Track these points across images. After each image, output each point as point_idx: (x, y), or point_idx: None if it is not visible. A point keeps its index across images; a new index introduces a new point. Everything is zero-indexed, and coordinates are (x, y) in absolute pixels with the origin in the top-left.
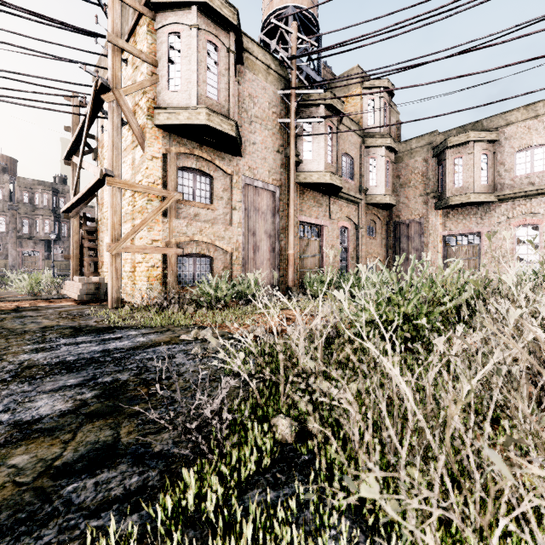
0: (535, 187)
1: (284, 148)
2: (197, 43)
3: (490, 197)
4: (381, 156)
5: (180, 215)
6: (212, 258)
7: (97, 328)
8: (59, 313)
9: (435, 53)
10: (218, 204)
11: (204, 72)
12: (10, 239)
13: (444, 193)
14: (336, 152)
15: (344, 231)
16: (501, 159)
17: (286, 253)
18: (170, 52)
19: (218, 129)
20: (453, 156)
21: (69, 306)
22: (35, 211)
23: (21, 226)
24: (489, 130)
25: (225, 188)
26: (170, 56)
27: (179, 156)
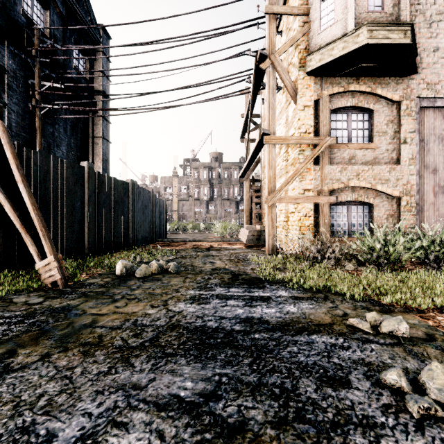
0: None
1: None
2: None
3: None
4: None
5: (333, 161)
6: (371, 205)
7: (250, 277)
8: (230, 255)
9: None
10: (379, 141)
11: None
12: (219, 202)
13: None
14: None
15: None
16: None
17: None
18: None
19: (384, 43)
20: None
21: (239, 248)
22: (230, 183)
23: (223, 193)
24: None
25: (389, 120)
26: None
27: (331, 98)
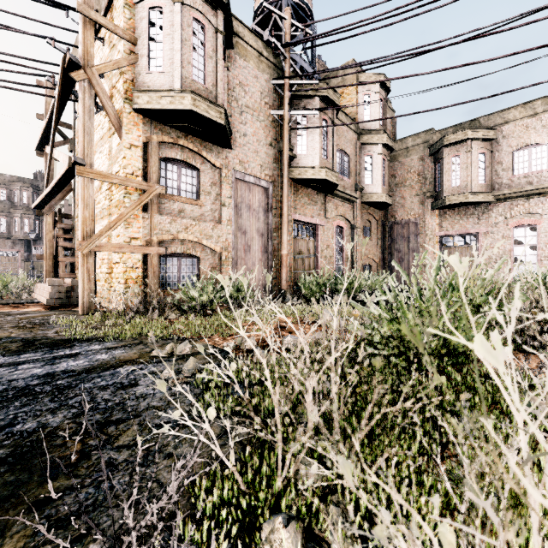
0: (533, 187)
1: (277, 142)
2: (182, 20)
3: (488, 196)
4: (377, 153)
5: (163, 211)
6: (199, 258)
7: (54, 340)
8: (17, 321)
9: (436, 42)
10: (205, 200)
11: (189, 53)
12: None
13: (440, 193)
14: (332, 147)
15: (339, 230)
16: (499, 158)
17: (279, 253)
18: (151, 29)
19: (205, 115)
20: (450, 154)
21: (35, 311)
22: (13, 209)
23: None
24: (486, 128)
25: (213, 182)
26: (151, 34)
27: (161, 145)
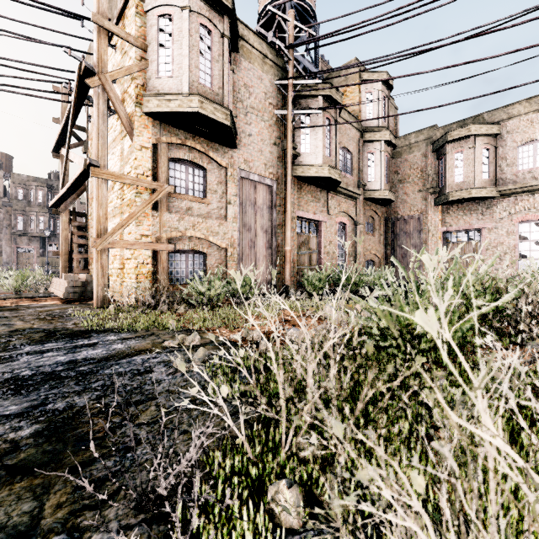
0: (538, 182)
1: (281, 141)
2: (189, 26)
3: (492, 192)
4: (379, 150)
5: (172, 209)
6: (206, 254)
7: (73, 331)
8: (38, 314)
9: (439, 40)
10: (212, 198)
11: (197, 57)
12: (4, 236)
13: (444, 189)
14: (335, 145)
15: (342, 227)
16: (503, 154)
17: (283, 249)
18: (161, 36)
19: (211, 117)
20: (453, 150)
21: (52, 305)
22: (29, 208)
23: (16, 223)
24: (490, 124)
25: (219, 181)
26: (161, 40)
27: (170, 146)
